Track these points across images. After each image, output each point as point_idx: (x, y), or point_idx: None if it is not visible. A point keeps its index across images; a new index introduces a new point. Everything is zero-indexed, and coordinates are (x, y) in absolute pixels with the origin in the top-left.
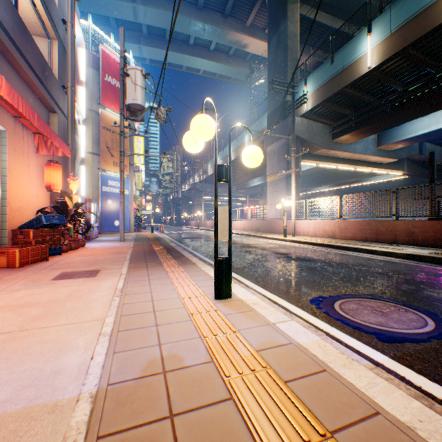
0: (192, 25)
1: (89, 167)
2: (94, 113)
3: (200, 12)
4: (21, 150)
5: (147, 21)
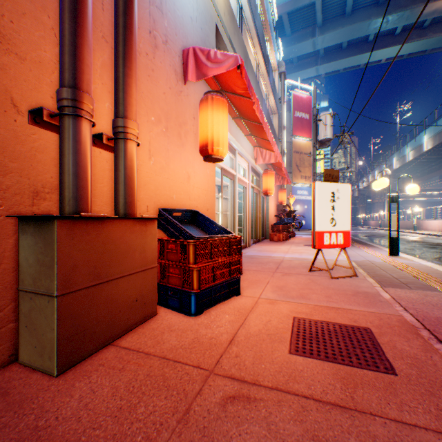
0: (371, 25)
1: None
2: (287, 143)
3: (381, 7)
4: None
5: (323, 45)
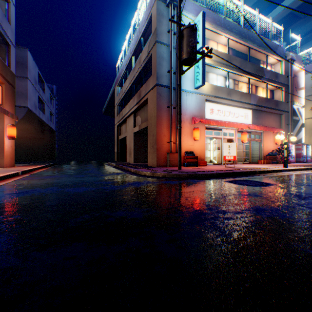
0: None
1: (311, 125)
2: None
3: None
4: (266, 135)
5: None
